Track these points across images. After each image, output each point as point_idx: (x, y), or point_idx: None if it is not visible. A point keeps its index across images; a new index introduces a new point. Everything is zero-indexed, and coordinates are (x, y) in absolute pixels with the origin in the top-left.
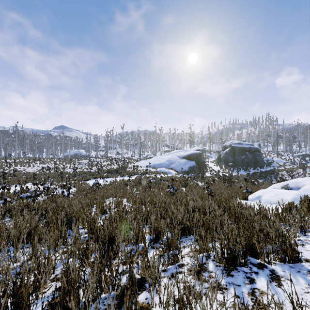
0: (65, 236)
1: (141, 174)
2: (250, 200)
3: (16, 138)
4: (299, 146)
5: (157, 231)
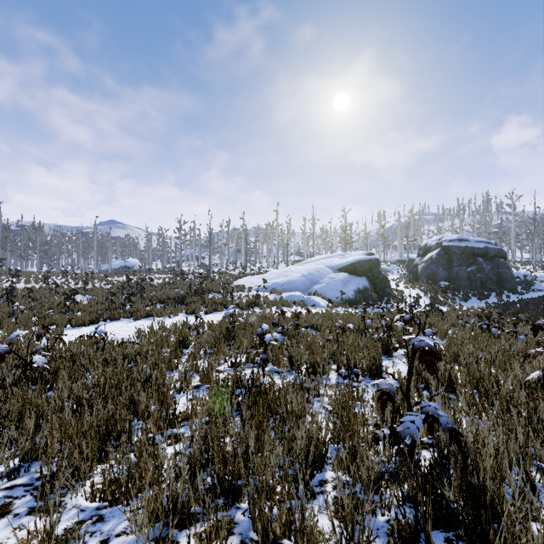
0: None
1: (242, 307)
2: None
3: None
4: None
5: None
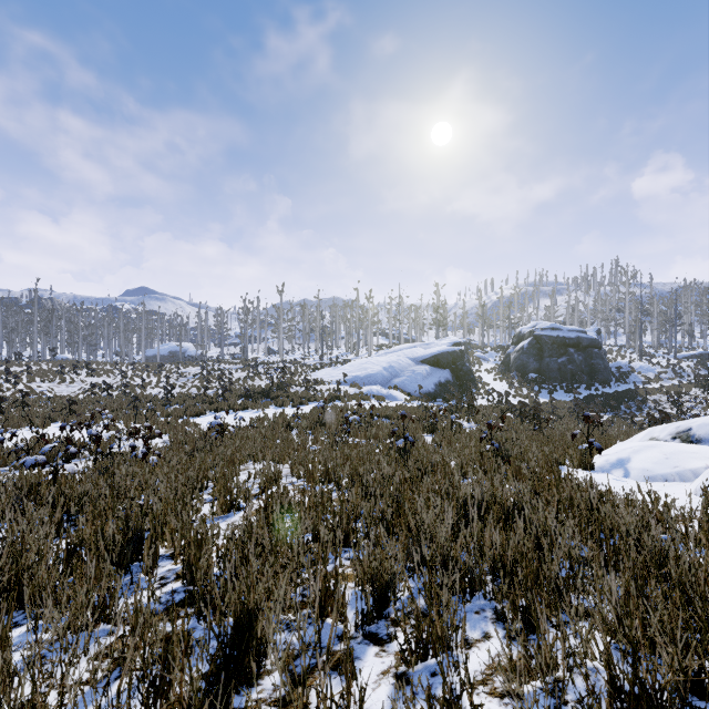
0: (113, 597)
1: (325, 401)
2: (599, 470)
3: (35, 317)
4: (690, 335)
5: (379, 584)
